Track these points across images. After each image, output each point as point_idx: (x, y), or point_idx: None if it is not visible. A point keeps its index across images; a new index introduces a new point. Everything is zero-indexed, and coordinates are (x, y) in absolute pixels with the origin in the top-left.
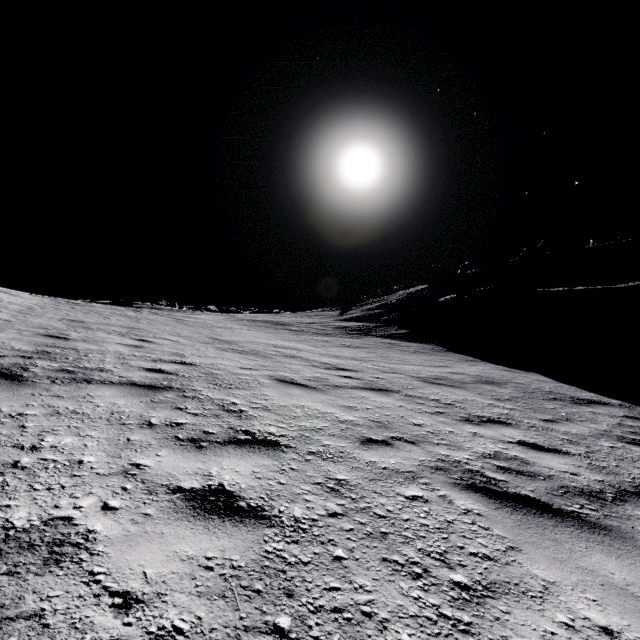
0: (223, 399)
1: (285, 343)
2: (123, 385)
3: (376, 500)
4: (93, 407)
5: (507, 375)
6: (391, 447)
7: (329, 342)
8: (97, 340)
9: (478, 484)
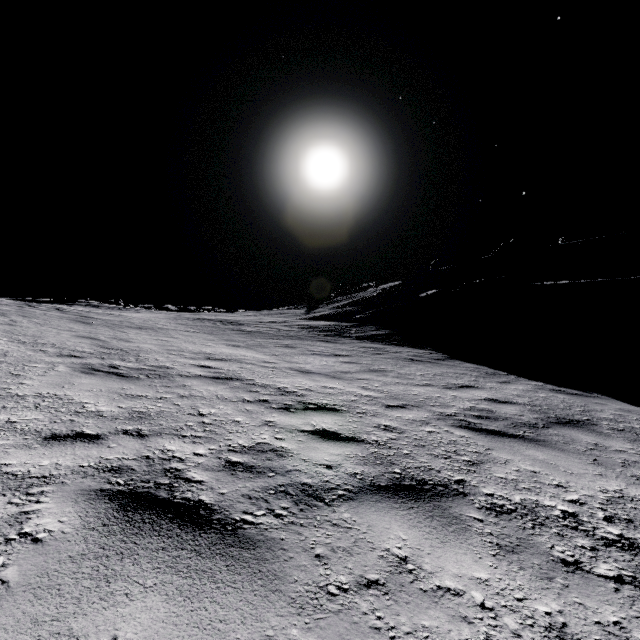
0: None
1: (228, 350)
2: None
3: None
4: None
5: (572, 401)
6: None
7: (293, 347)
8: None
9: None
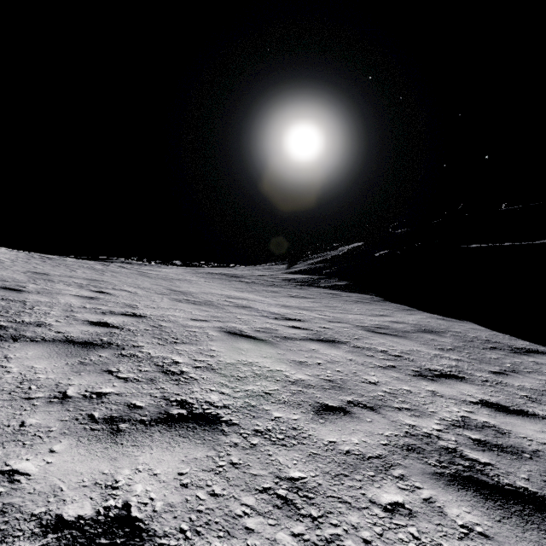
0: (164, 357)
1: (238, 294)
2: (55, 342)
3: (345, 518)
4: (1, 374)
5: (443, 324)
6: (350, 417)
7: (278, 293)
8: (52, 292)
9: (463, 473)
